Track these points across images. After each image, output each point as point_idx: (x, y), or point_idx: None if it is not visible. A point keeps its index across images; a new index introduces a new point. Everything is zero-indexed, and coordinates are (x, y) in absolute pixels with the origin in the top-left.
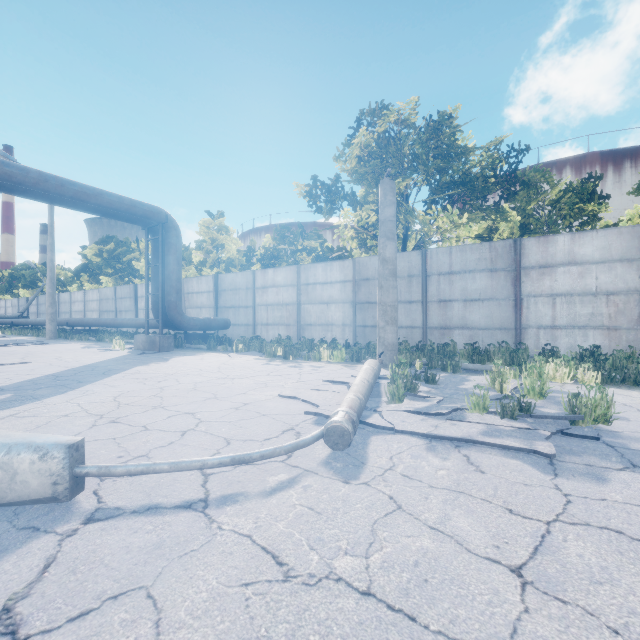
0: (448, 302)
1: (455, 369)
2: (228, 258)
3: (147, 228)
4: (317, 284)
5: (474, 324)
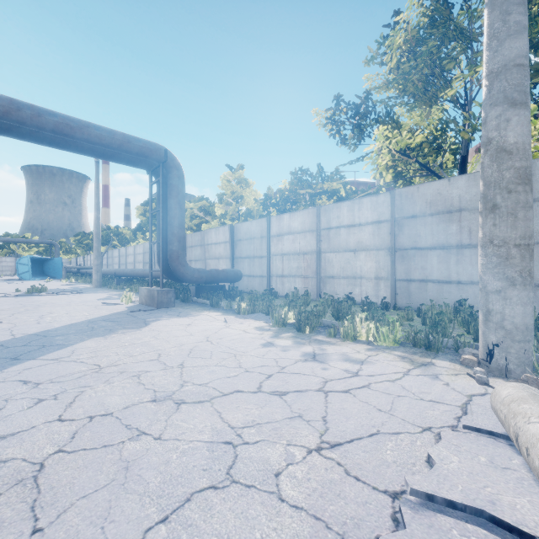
0: None
1: None
2: (247, 209)
3: (151, 171)
4: (341, 227)
5: None
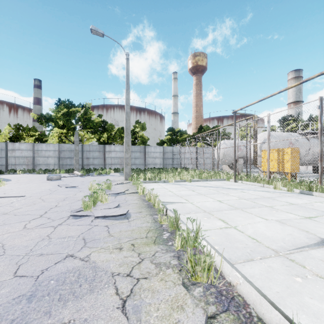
0: (89, 158)
1: (92, 172)
2: None
3: None
4: (43, 150)
5: (95, 164)
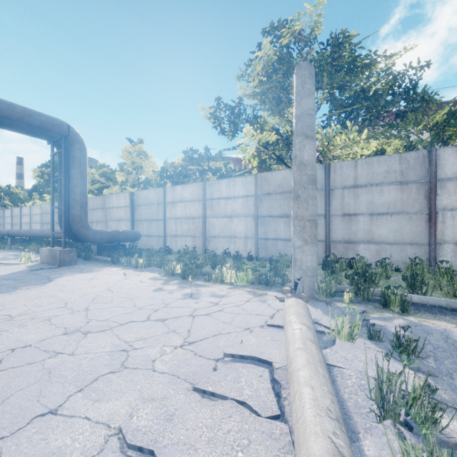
0: (353, 216)
1: (405, 307)
2: (146, 178)
3: (52, 142)
4: (221, 199)
5: (381, 238)
